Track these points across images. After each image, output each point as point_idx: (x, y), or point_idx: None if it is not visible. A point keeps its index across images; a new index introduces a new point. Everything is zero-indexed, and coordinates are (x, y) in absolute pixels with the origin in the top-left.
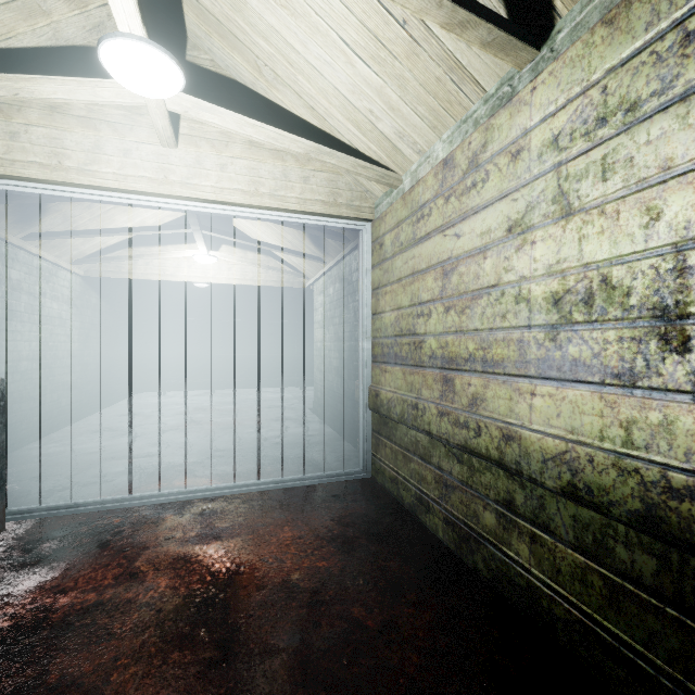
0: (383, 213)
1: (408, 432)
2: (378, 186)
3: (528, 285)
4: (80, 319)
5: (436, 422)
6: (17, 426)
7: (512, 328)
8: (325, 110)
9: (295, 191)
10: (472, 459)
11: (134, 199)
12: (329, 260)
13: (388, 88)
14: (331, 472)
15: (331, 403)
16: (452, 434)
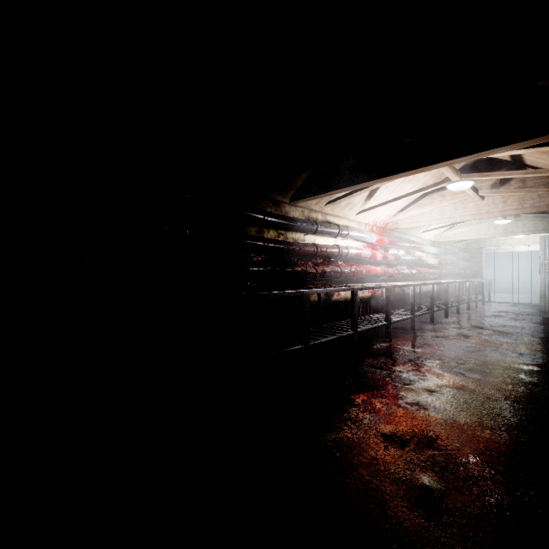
0: None
1: None
2: None
3: None
4: None
5: None
6: None
7: None
8: None
9: None
10: None
11: (512, 247)
12: None
13: None
14: None
15: None
16: None
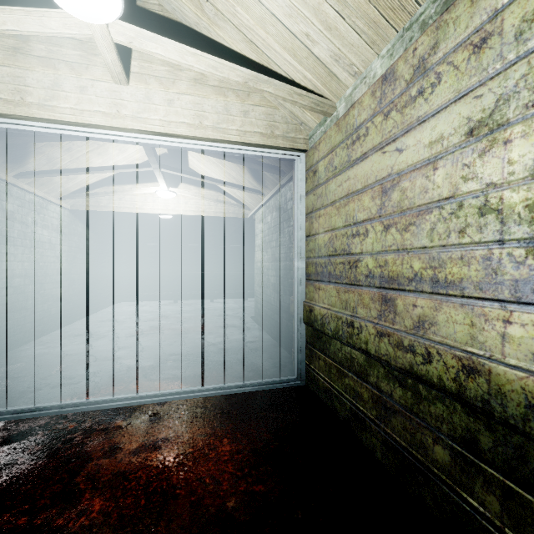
0: (317, 142)
1: (343, 348)
2: (312, 116)
3: (499, 192)
4: (68, 244)
5: (374, 342)
6: (11, 331)
7: (474, 244)
8: (262, 41)
9: (236, 124)
10: (419, 386)
11: (90, 132)
12: (267, 192)
13: (325, 4)
14: (269, 380)
15: (269, 314)
16: (393, 357)
